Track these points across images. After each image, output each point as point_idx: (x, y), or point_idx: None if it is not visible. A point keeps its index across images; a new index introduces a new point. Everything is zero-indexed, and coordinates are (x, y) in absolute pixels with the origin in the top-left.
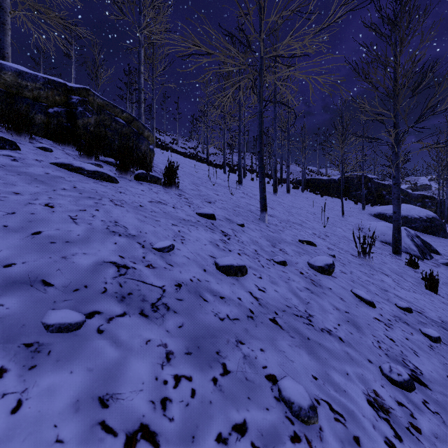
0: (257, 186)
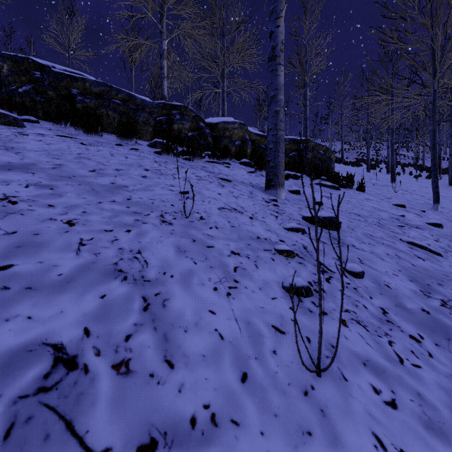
0: (408, 181)
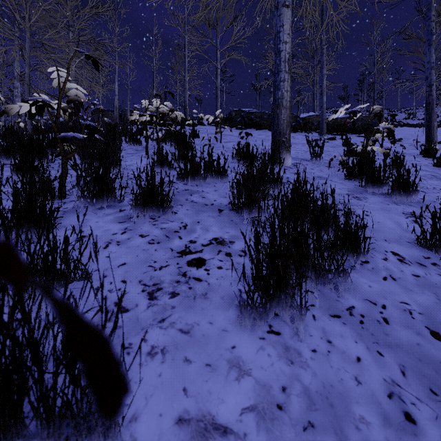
0: None
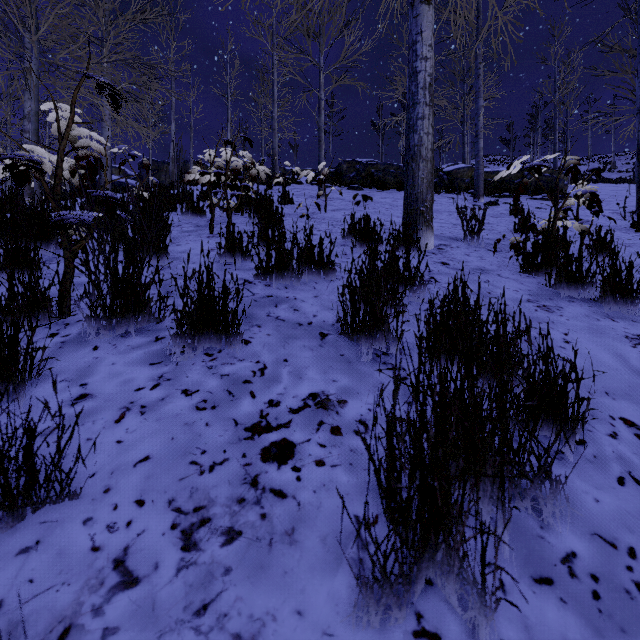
0: None
